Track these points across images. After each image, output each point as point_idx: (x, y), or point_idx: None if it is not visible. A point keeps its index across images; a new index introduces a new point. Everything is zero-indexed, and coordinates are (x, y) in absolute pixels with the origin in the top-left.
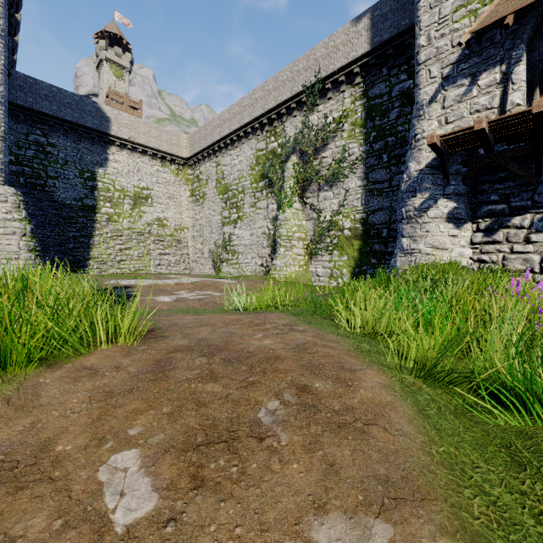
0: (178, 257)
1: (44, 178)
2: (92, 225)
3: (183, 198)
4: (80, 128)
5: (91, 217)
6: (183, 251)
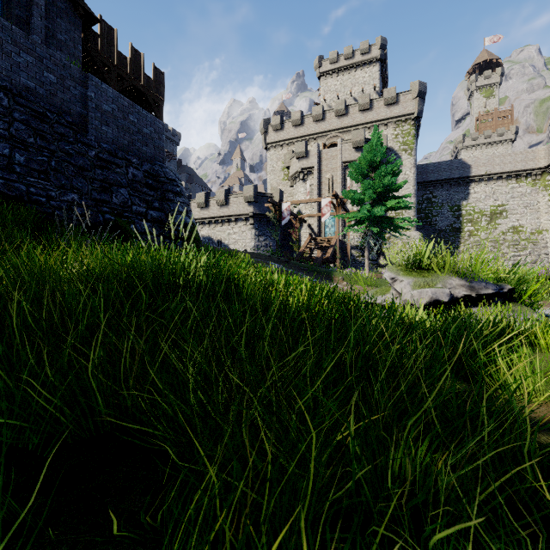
0: (534, 257)
1: (430, 217)
2: (458, 240)
3: (541, 204)
4: (450, 181)
5: (457, 235)
6: (540, 252)
